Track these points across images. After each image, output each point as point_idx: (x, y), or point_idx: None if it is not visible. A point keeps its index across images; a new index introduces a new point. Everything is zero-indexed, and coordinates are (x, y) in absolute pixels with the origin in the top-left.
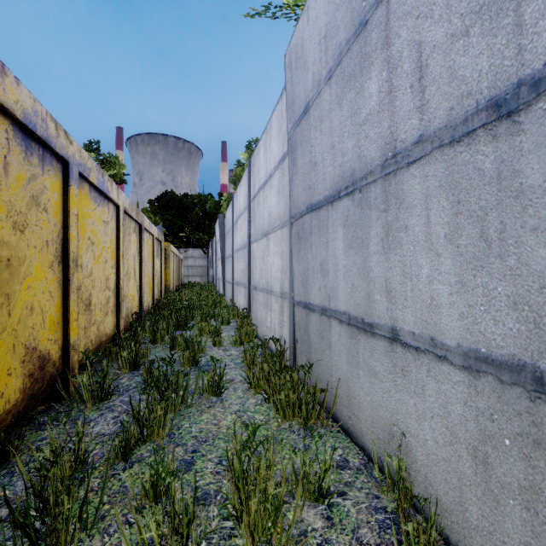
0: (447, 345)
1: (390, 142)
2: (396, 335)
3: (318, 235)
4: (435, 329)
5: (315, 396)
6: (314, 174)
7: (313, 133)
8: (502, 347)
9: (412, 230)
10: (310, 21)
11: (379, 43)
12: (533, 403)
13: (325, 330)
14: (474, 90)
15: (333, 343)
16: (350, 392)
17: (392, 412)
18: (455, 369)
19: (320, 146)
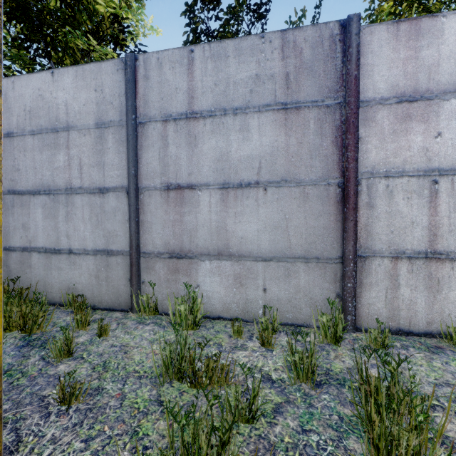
0: (89, 249)
1: (69, 183)
2: (71, 251)
3: (21, 209)
4: (85, 246)
5: (22, 293)
6: (18, 174)
7: (17, 152)
8: (102, 247)
9: (78, 215)
10: (16, 92)
11: (64, 145)
12: (107, 257)
13: (26, 259)
14: (96, 183)
15: (34, 264)
16: (46, 283)
17: (69, 280)
18: (91, 256)
19: (24, 162)
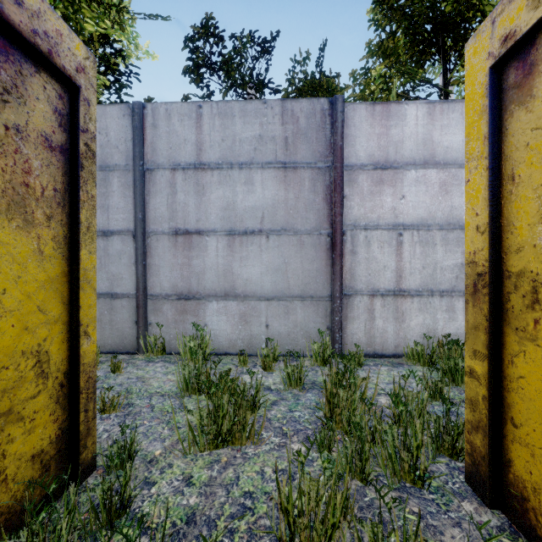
0: None
1: None
2: None
3: None
4: None
5: None
6: None
7: None
8: (105, 290)
9: None
10: None
11: None
12: (111, 300)
13: None
14: (99, 225)
15: None
16: None
17: None
18: None
19: None
